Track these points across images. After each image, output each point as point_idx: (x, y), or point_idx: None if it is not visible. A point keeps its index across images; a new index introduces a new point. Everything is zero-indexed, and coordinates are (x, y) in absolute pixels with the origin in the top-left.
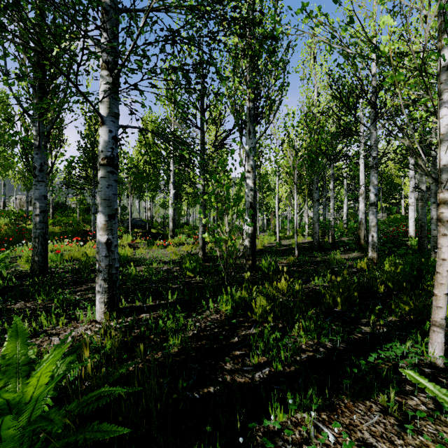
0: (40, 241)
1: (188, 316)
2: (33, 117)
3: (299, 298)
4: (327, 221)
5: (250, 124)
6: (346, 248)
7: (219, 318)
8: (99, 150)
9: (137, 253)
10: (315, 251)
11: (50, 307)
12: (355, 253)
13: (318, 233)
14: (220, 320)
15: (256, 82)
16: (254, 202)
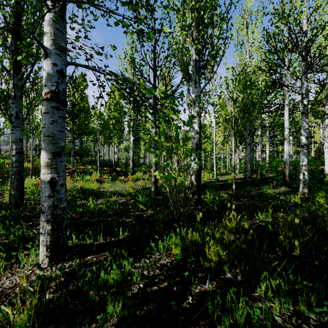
0: (16, 177)
1: (136, 259)
2: (10, 72)
3: (263, 249)
4: (256, 161)
5: (196, 75)
6: (274, 183)
7: (169, 263)
8: (44, 85)
9: (103, 186)
10: (248, 186)
11: (3, 244)
12: (282, 187)
13: (249, 171)
14: (170, 267)
15: (202, 35)
16: (199, 144)
